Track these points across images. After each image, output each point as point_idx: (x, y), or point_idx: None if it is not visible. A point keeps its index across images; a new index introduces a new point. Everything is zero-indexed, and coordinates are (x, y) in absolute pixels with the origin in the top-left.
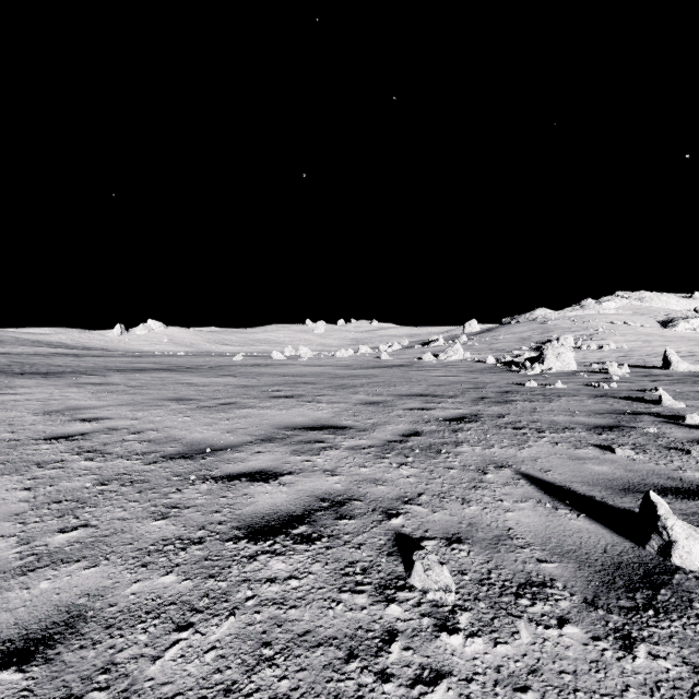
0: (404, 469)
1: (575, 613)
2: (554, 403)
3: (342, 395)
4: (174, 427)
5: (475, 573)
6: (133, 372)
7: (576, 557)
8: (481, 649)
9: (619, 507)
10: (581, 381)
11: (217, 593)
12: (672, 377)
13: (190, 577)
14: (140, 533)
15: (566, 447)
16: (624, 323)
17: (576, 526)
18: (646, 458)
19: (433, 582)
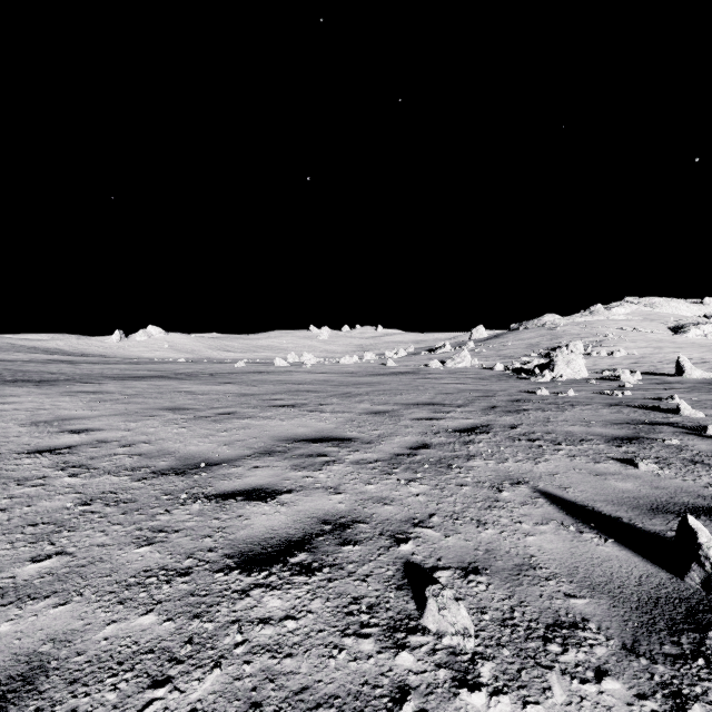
0: (413, 486)
1: (613, 662)
2: (568, 412)
3: (346, 404)
4: (168, 439)
5: (496, 612)
6: (130, 380)
7: (608, 591)
8: (508, 711)
9: (650, 530)
10: (593, 389)
11: (202, 638)
12: (686, 384)
13: (172, 617)
14: (120, 562)
15: (585, 461)
16: (634, 329)
17: (604, 554)
18: (671, 473)
19: (449, 624)
